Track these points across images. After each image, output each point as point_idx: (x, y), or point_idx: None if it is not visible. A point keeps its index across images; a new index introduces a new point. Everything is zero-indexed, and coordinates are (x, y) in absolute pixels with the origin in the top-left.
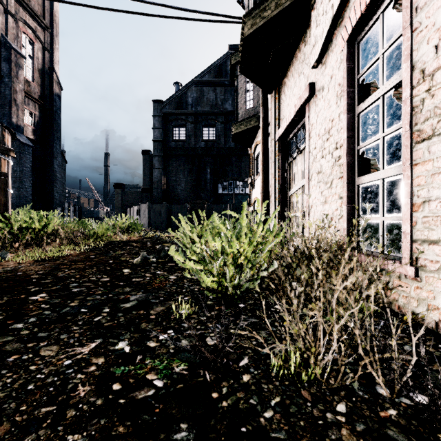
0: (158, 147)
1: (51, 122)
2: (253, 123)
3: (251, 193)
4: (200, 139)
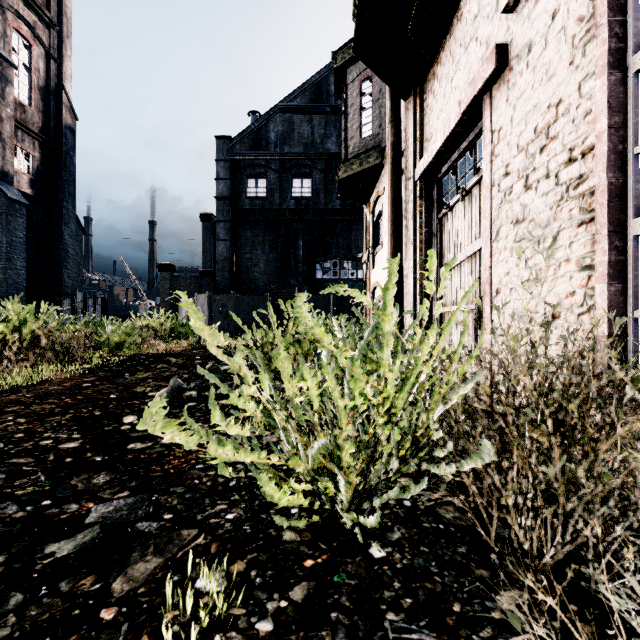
0: (223, 207)
1: (59, 168)
2: (373, 160)
3: (369, 277)
4: (289, 196)
